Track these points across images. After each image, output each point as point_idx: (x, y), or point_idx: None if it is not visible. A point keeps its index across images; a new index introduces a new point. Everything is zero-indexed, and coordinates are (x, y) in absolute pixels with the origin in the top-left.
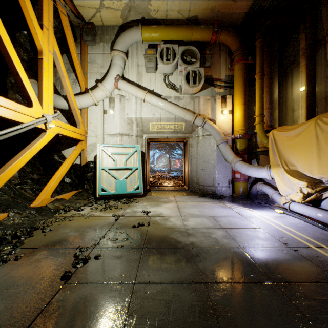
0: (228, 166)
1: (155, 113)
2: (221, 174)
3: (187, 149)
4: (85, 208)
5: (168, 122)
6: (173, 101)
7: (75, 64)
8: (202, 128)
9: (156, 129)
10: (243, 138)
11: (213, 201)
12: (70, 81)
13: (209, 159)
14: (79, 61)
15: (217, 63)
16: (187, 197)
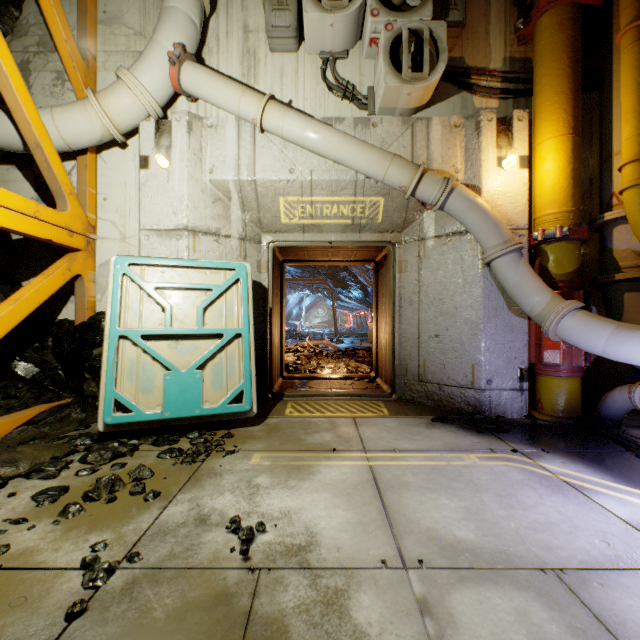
0: (518, 326)
1: (294, 166)
2: (496, 351)
3: (389, 279)
4: (14, 492)
5: (334, 195)
6: (351, 130)
7: (44, 10)
8: (436, 214)
9: (300, 220)
10: (571, 238)
11: (491, 447)
12: (48, 78)
13: (460, 305)
14: (58, 1)
15: (478, 22)
16: (394, 422)
